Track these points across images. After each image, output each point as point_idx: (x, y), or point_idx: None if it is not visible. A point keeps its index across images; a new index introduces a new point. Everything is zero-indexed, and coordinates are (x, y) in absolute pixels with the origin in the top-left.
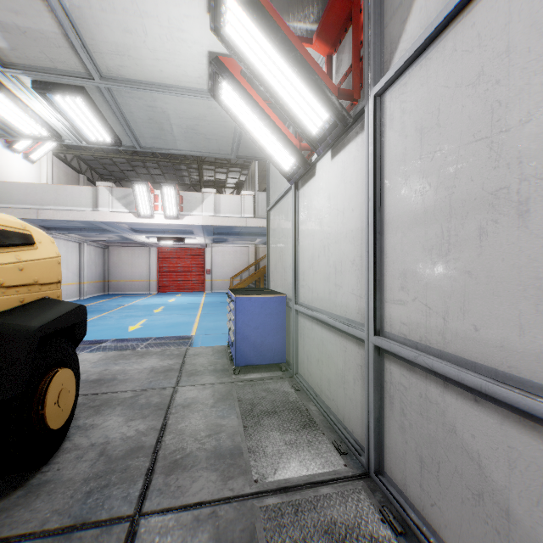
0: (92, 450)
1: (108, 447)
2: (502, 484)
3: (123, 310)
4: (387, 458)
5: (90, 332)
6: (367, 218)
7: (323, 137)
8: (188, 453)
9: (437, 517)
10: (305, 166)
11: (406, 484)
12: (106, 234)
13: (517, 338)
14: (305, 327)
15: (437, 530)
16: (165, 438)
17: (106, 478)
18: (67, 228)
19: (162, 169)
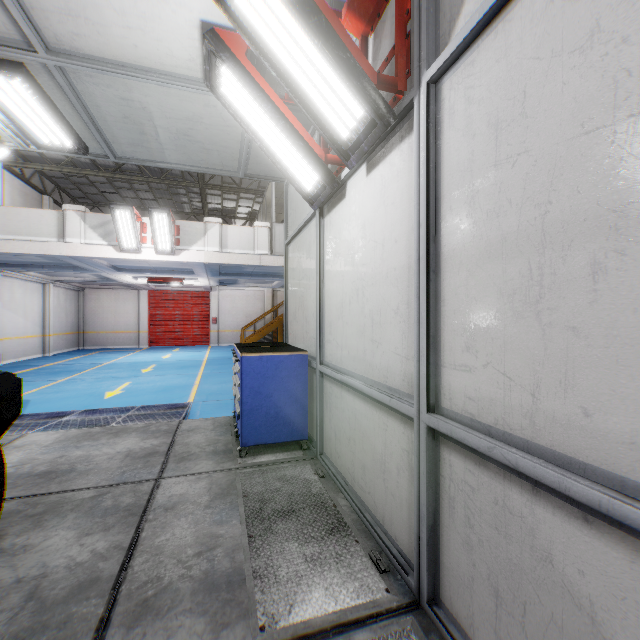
0: (18, 591)
1: (43, 583)
2: None
3: (101, 370)
4: (445, 583)
5: (50, 400)
6: (417, 251)
7: (357, 143)
8: (166, 585)
9: None
10: (332, 185)
11: (474, 623)
12: (79, 273)
13: None
14: (333, 394)
15: None
16: (133, 562)
17: (31, 639)
18: (24, 264)
19: (155, 192)
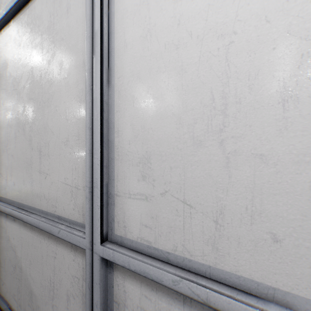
0: None
1: None
2: (20, 256)
3: None
4: None
5: None
6: None
7: None
8: None
9: (5, 289)
10: None
11: None
12: None
13: (23, 186)
14: None
15: (5, 297)
16: None
17: None
18: None
19: None
